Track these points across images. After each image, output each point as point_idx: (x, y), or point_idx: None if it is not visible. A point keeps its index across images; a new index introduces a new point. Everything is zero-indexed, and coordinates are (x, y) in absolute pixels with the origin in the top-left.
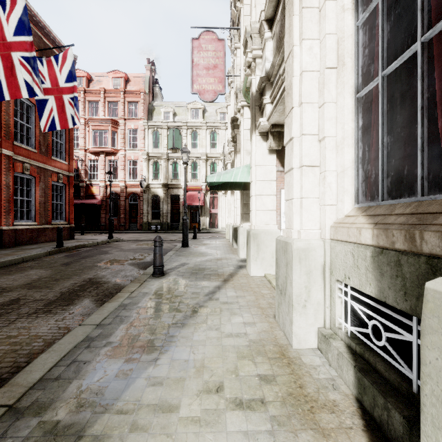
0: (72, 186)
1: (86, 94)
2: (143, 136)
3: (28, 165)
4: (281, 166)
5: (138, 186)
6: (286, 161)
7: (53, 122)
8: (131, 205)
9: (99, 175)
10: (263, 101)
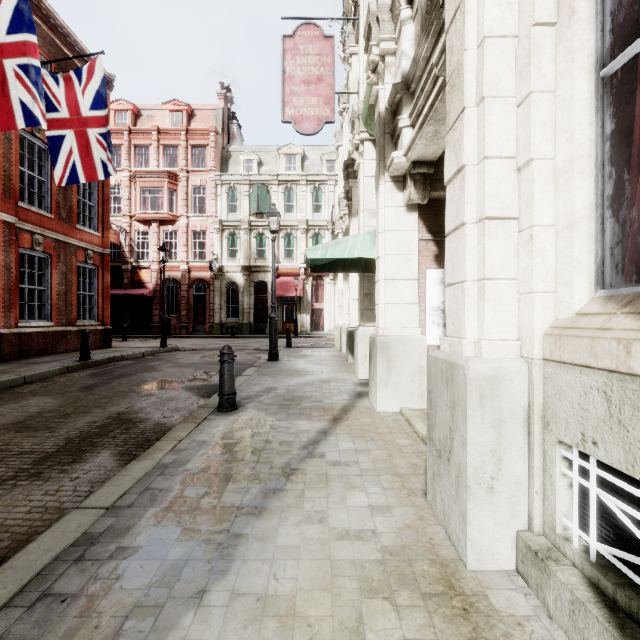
0: (107, 269)
1: (132, 135)
2: (214, 196)
3: (40, 237)
4: (427, 232)
5: (207, 270)
6: (448, 213)
7: (73, 171)
8: (197, 297)
9: (150, 254)
10: (398, 124)
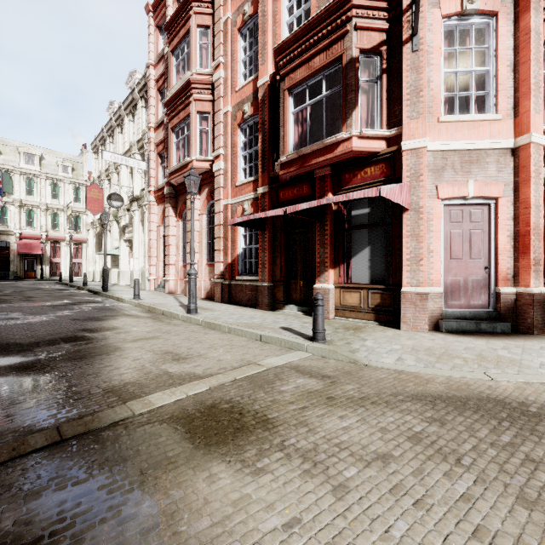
0: None
1: None
2: None
3: None
4: (131, 251)
5: None
6: (133, 256)
7: None
8: None
9: None
10: (125, 232)
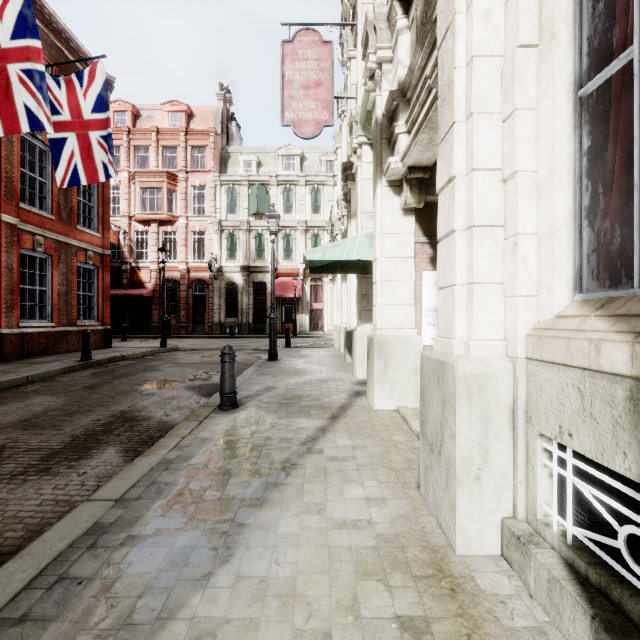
0: (107, 270)
1: (131, 136)
2: (213, 196)
3: (42, 238)
4: (423, 235)
5: (206, 270)
6: (440, 220)
7: (75, 173)
8: (196, 297)
9: (149, 254)
10: (394, 130)
